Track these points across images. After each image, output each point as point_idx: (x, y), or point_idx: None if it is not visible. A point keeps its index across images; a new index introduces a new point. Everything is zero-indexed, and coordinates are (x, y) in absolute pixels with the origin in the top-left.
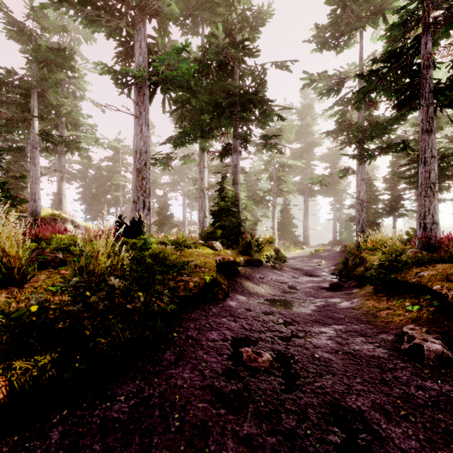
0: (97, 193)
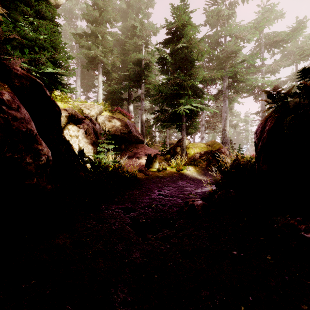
0: (237, 138)
